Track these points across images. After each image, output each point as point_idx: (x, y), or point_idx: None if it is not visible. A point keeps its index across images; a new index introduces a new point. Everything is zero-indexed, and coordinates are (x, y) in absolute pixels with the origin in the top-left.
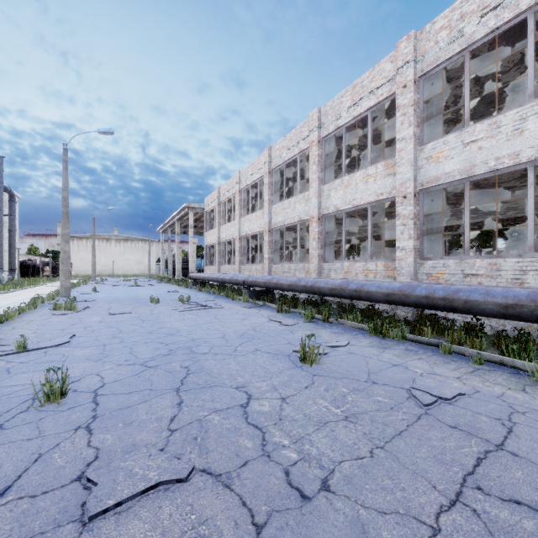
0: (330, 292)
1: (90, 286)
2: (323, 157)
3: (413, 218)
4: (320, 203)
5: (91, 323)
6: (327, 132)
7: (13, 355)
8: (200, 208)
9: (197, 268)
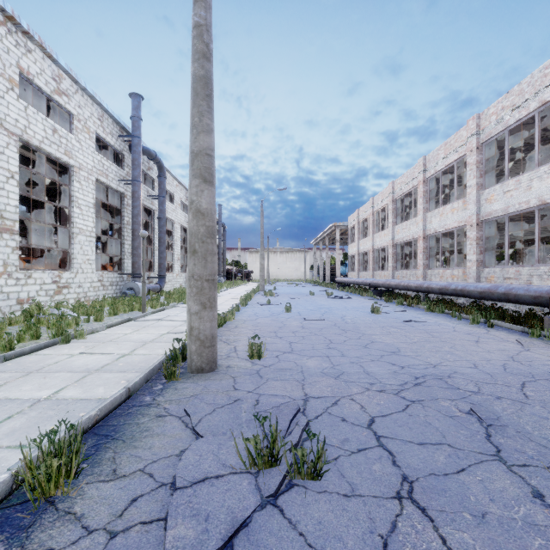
0: (415, 289)
1: (269, 286)
2: (427, 192)
3: (475, 240)
4: (425, 226)
5: (284, 300)
6: (429, 174)
7: (266, 305)
8: (344, 226)
9: (342, 274)
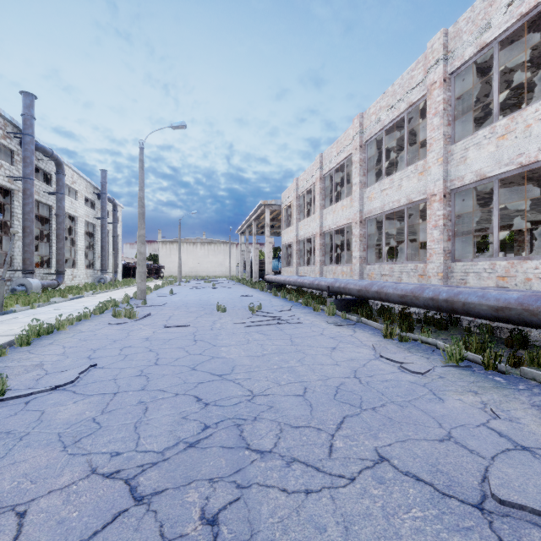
0: (494, 314)
1: (172, 287)
2: (451, 103)
3: None
4: (447, 171)
5: (134, 340)
6: (460, 61)
7: None
8: (276, 205)
9: (274, 270)
